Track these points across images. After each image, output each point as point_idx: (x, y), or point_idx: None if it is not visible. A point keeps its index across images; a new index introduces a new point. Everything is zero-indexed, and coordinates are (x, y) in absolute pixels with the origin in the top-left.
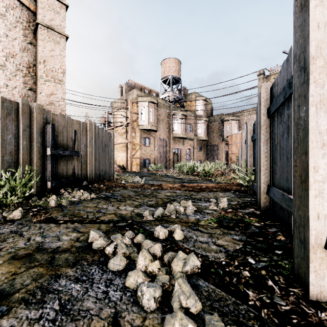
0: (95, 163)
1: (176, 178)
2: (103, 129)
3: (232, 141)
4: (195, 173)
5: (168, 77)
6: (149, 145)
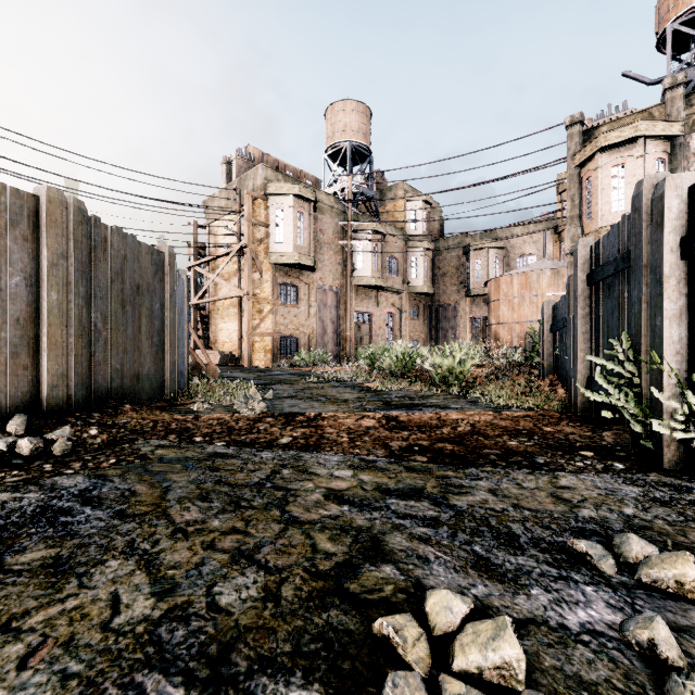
0: (84, 346)
1: (363, 389)
2: (129, 234)
3: (500, 293)
4: (415, 375)
5: (343, 145)
6: (297, 303)
